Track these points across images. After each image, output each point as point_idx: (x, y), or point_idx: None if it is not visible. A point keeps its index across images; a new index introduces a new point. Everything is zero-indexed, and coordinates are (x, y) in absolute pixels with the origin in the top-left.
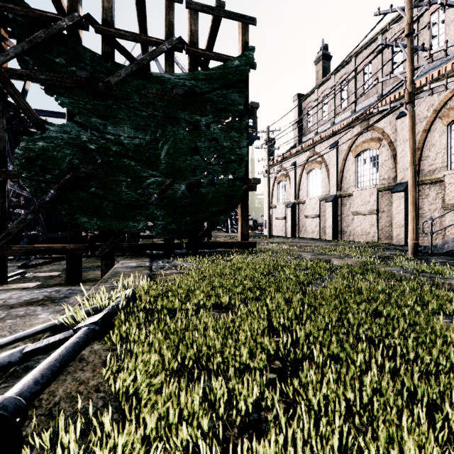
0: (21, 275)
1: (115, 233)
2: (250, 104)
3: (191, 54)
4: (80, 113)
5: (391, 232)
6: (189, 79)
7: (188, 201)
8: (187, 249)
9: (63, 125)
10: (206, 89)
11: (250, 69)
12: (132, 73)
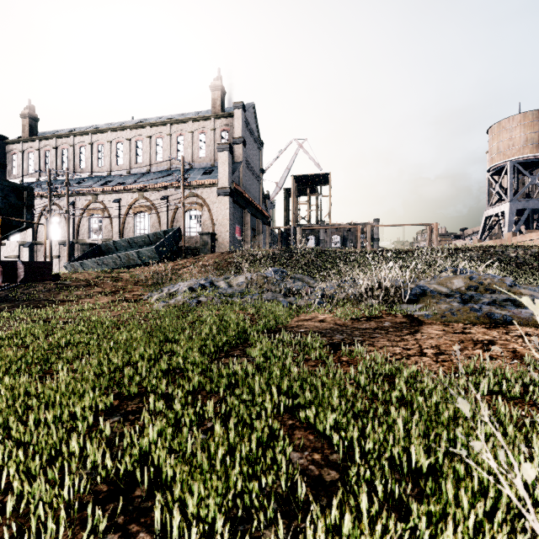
0: None
1: None
2: None
3: None
4: None
5: None
6: None
7: None
8: None
9: None
10: None
11: None
12: None
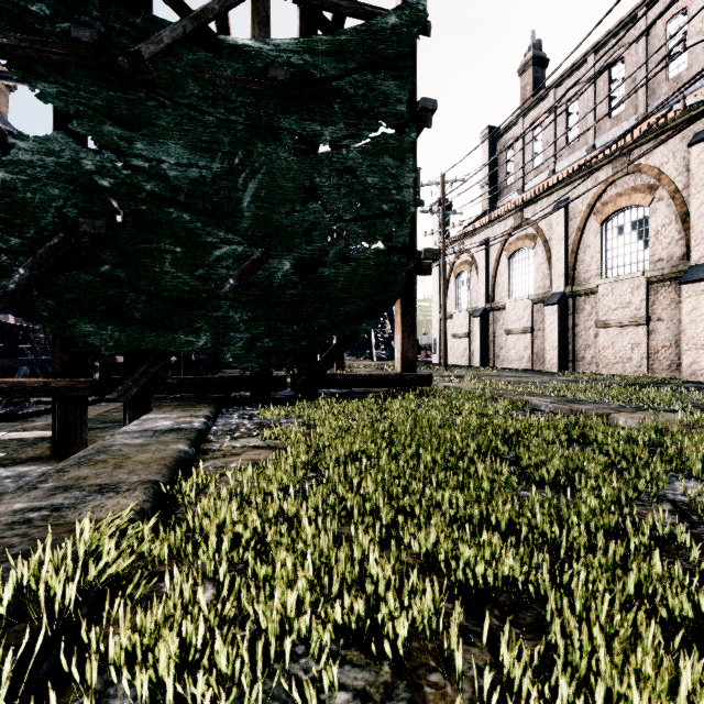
0: None
1: (150, 356)
2: (420, 103)
3: (304, 2)
4: (80, 114)
5: (677, 357)
6: (299, 52)
7: (296, 292)
8: (295, 388)
9: (45, 139)
10: (333, 72)
11: (419, 34)
12: (185, 37)
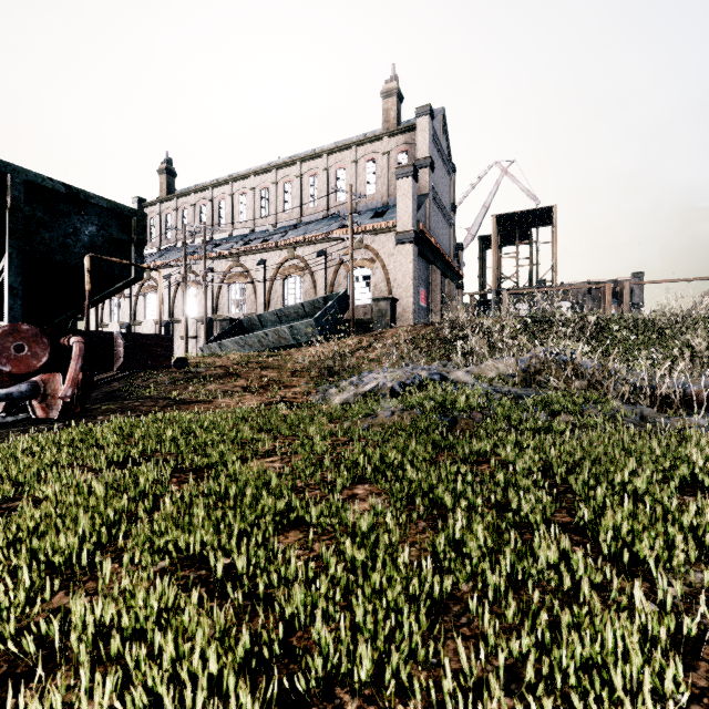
0: None
1: None
2: None
3: None
4: None
5: None
6: None
7: None
8: None
9: None
10: None
11: None
12: None
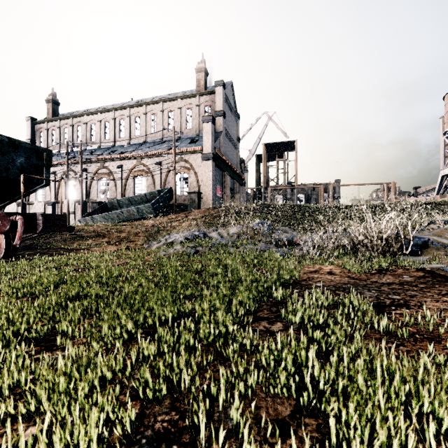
0: None
1: None
2: None
3: None
4: None
5: None
6: None
7: None
8: None
9: None
10: None
11: None
12: None
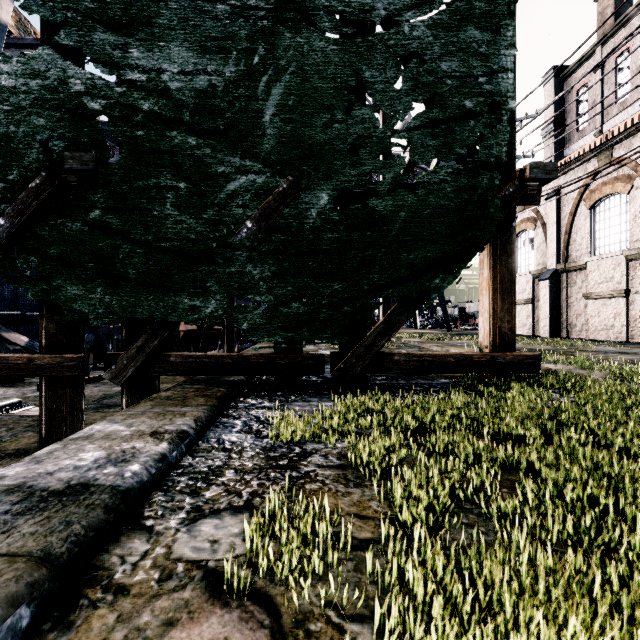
0: (5, 411)
1: (148, 327)
2: None
3: None
4: (68, 23)
5: None
6: None
7: (337, 236)
8: (335, 372)
9: (30, 58)
10: None
11: None
12: None
